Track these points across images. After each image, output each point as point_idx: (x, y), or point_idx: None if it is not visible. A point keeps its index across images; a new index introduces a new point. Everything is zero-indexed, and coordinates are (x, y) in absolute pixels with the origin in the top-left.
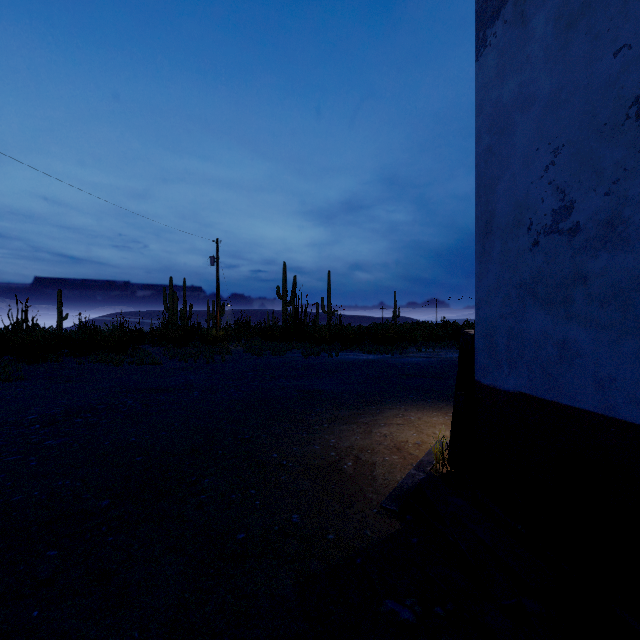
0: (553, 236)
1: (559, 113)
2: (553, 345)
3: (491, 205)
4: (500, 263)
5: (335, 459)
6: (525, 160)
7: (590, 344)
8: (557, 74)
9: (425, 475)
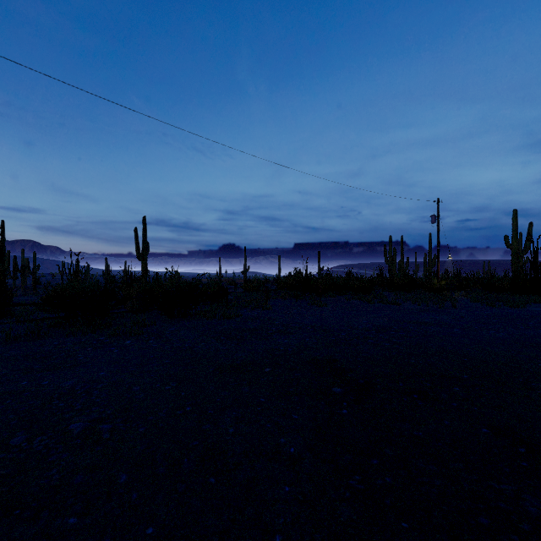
0: None
1: None
2: None
3: None
4: None
5: None
6: None
7: None
8: None
9: None
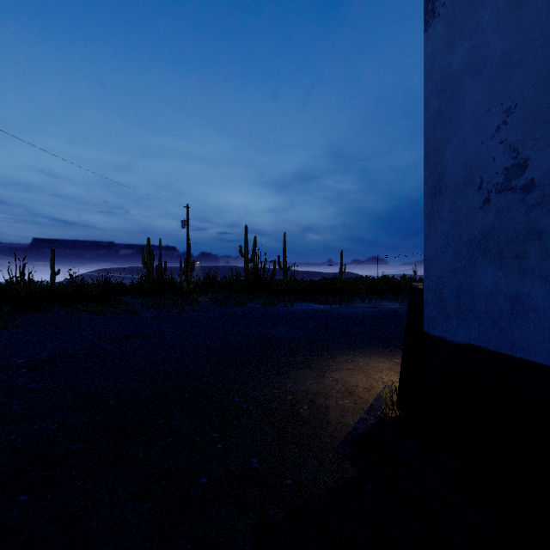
0: (505, 193)
1: (512, 73)
2: (505, 299)
3: (440, 166)
4: (449, 221)
5: (292, 403)
6: (475, 122)
7: (546, 299)
8: (509, 36)
9: (376, 419)
